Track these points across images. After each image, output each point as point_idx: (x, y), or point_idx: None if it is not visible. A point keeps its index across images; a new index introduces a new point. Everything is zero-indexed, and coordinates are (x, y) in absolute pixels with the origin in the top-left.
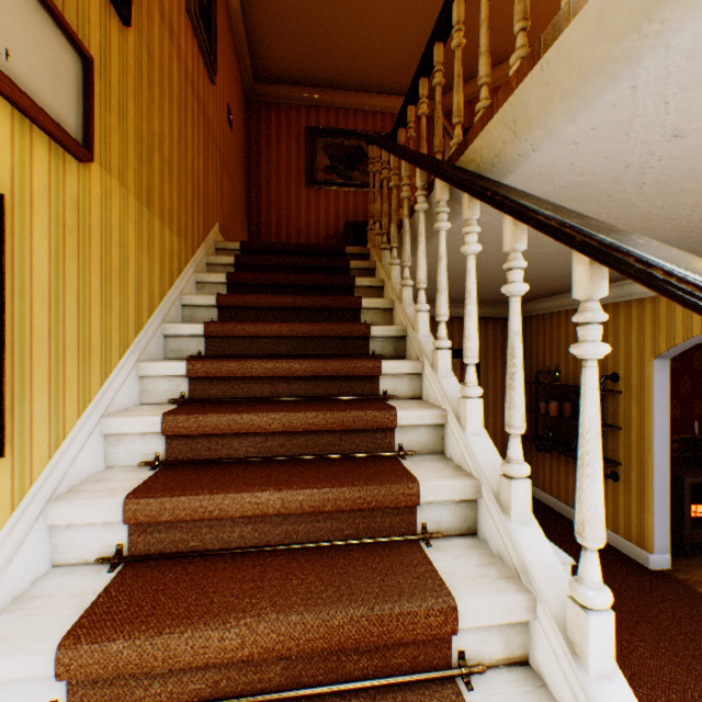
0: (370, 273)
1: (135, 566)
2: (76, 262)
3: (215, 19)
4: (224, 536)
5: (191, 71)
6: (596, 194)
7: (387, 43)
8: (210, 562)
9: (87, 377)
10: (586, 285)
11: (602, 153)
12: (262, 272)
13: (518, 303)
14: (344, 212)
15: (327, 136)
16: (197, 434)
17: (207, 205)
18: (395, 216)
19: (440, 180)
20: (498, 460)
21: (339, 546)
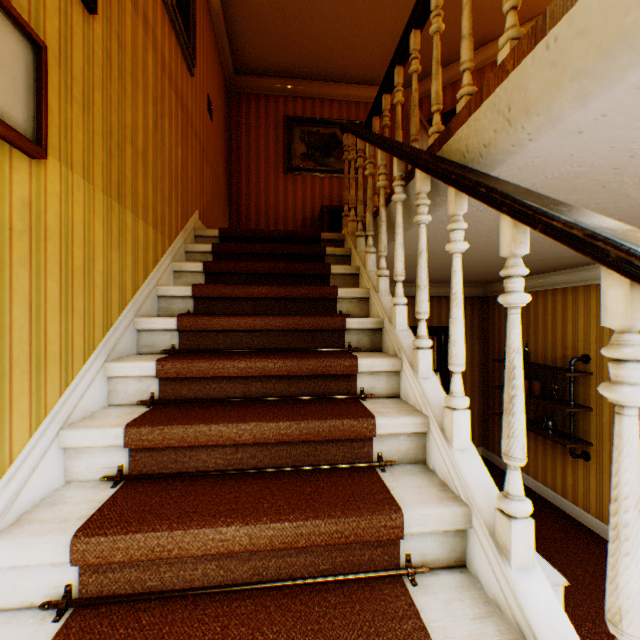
0: (345, 259)
1: (83, 614)
2: (27, 268)
3: (194, 12)
4: (185, 574)
5: (168, 63)
6: (589, 185)
7: (361, 34)
8: (167, 608)
9: (41, 390)
10: (624, 313)
11: (608, 141)
12: (239, 259)
13: (518, 315)
14: (320, 197)
15: (304, 125)
16: (163, 446)
17: (186, 194)
18: (370, 204)
19: (421, 171)
20: (489, 482)
21: (313, 585)
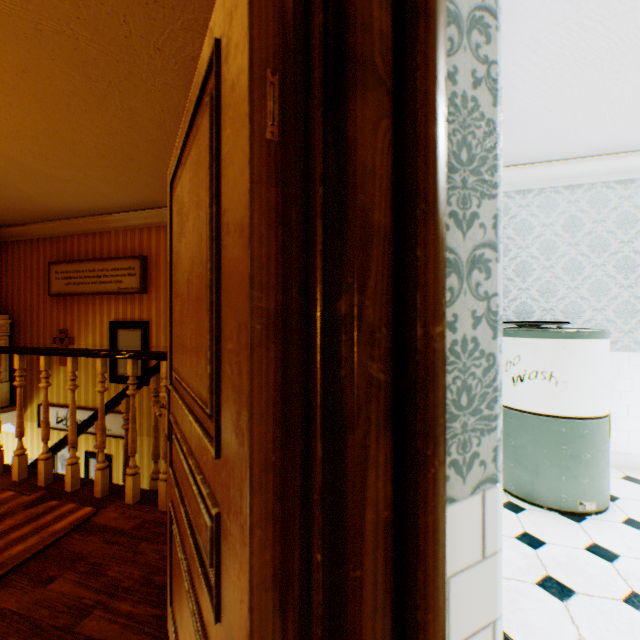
0: None
1: None
2: None
3: None
4: None
5: None
6: None
7: None
8: None
9: None
10: None
11: None
12: None
13: None
14: None
15: None
16: None
17: None
18: None
19: None
20: None
21: None
